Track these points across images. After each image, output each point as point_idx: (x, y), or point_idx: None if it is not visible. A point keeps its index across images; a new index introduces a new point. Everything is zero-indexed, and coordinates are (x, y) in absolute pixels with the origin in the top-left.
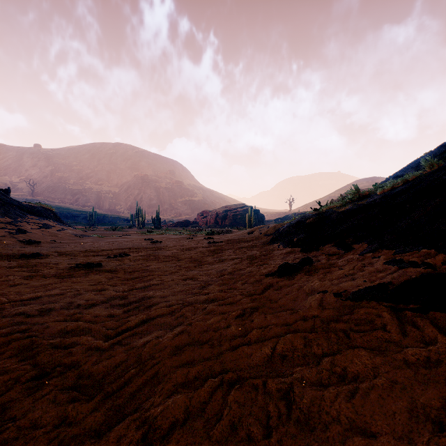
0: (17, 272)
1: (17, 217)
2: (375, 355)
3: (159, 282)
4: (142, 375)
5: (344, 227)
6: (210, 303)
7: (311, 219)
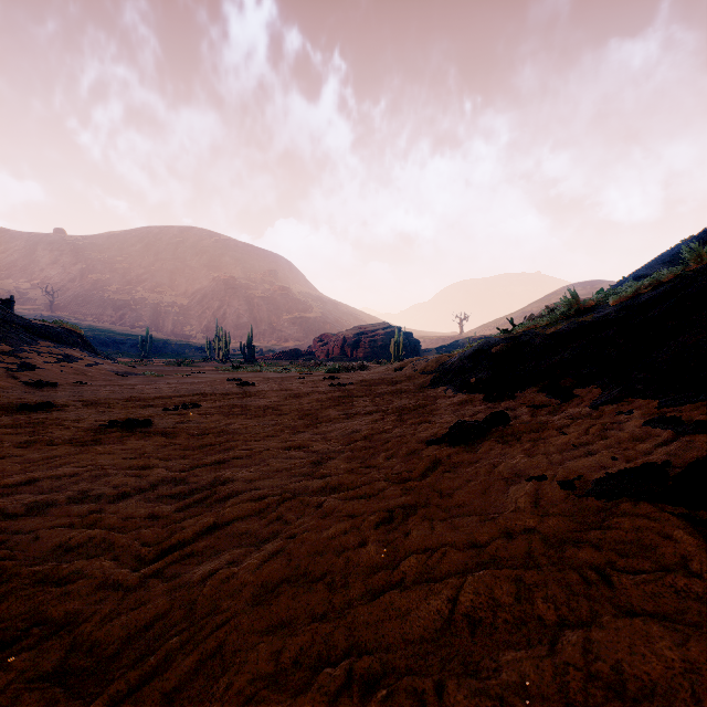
0: (8, 434)
1: (22, 343)
2: (686, 636)
3: (245, 453)
4: (192, 650)
5: (557, 360)
6: (329, 494)
7: (498, 346)
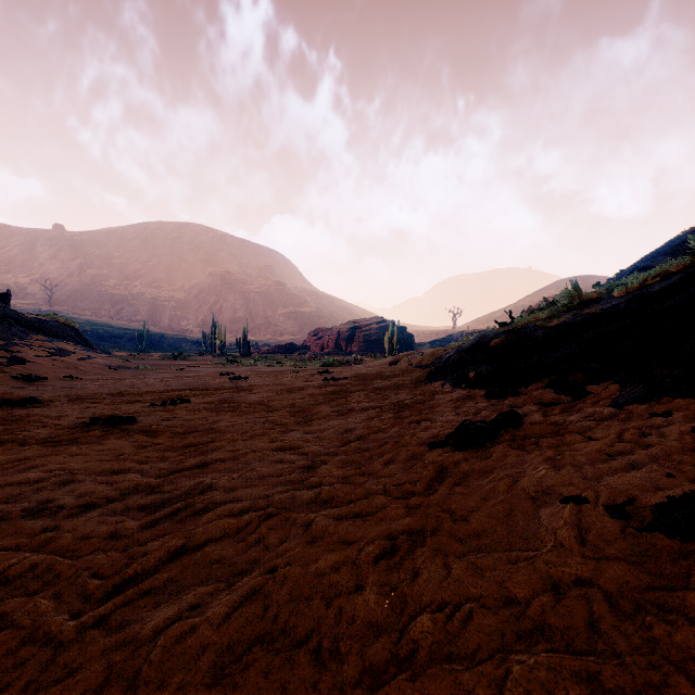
0: None
1: (14, 337)
2: None
3: (230, 455)
4: None
5: (562, 353)
6: (320, 509)
7: (497, 339)
